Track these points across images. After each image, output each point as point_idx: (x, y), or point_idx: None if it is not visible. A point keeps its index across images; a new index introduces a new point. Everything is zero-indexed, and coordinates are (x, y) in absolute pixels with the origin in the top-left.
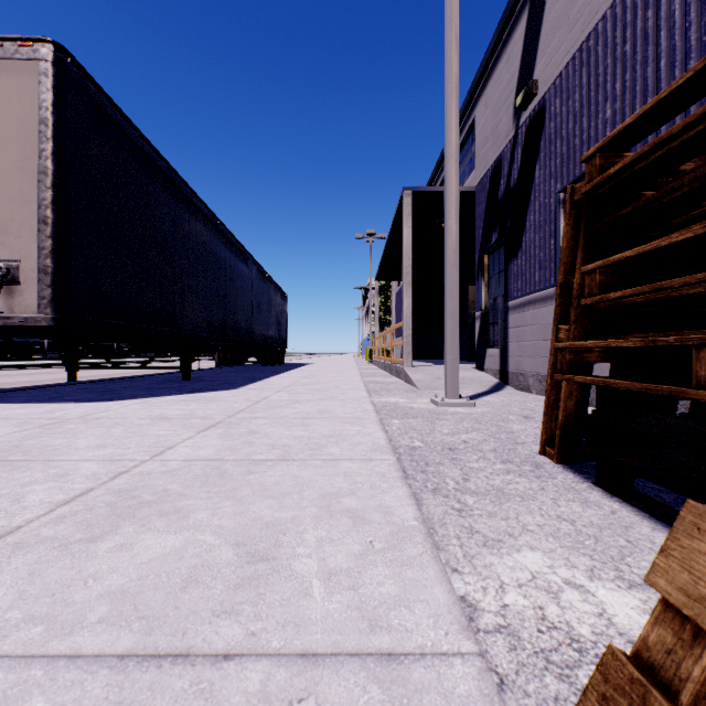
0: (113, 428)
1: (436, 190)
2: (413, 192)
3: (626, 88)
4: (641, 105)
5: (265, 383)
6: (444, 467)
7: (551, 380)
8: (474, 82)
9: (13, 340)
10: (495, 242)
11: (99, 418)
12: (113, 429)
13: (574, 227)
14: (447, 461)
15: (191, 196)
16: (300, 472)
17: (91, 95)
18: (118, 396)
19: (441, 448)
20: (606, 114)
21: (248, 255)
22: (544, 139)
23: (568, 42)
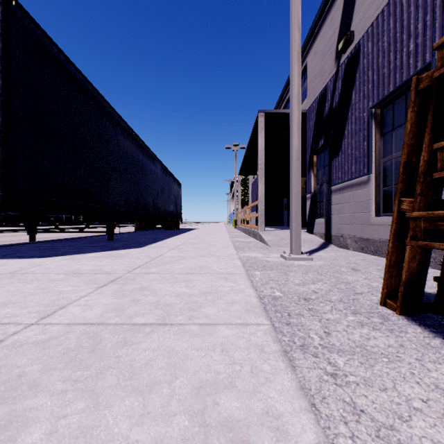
0: (28, 284)
1: (280, 112)
2: (265, 114)
3: (426, 26)
4: (440, 37)
5: (164, 242)
6: (304, 318)
7: (392, 244)
8: (306, 39)
9: (7, 213)
10: (322, 146)
11: (25, 273)
12: (27, 285)
13: (417, 113)
14: (305, 312)
15: (113, 114)
16: (176, 344)
17: (32, 31)
18: (55, 253)
19: (297, 298)
20: (409, 47)
21: (155, 157)
22: (359, 72)
23: (378, 0)
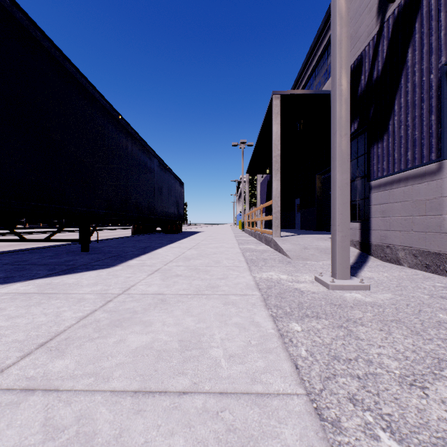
0: None
1: (299, 93)
2: (280, 95)
3: None
4: None
5: (151, 256)
6: None
7: None
8: None
9: None
10: (355, 131)
11: None
12: None
13: None
14: None
15: (86, 85)
16: None
17: None
18: None
19: None
20: None
21: (150, 149)
22: (420, 19)
23: None
